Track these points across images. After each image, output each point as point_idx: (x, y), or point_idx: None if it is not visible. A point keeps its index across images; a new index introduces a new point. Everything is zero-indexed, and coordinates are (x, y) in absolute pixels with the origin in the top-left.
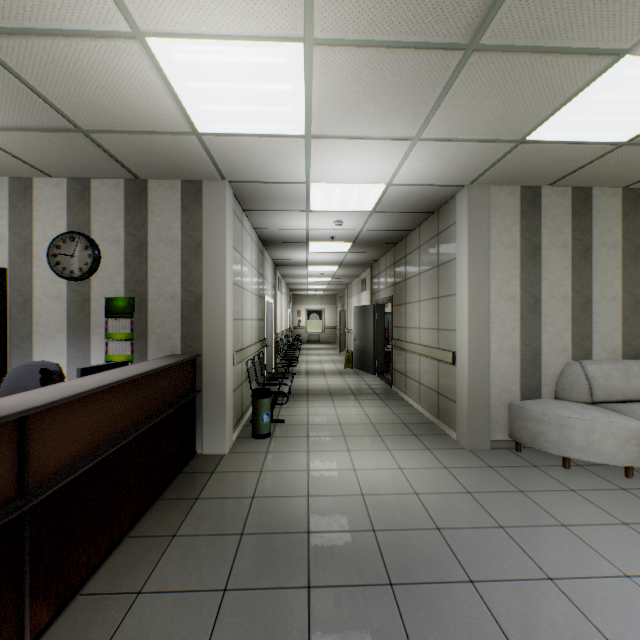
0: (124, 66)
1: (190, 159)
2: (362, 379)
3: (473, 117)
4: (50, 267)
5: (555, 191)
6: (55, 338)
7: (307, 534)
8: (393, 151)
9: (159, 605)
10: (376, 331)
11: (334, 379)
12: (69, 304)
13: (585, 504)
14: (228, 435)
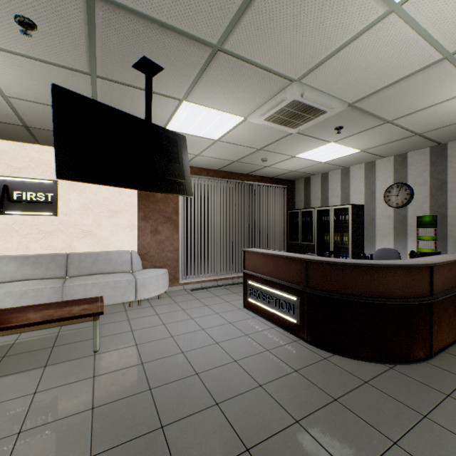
0: None
1: None
2: None
3: None
4: (384, 202)
5: None
6: (386, 237)
7: None
8: None
9: None
10: None
11: None
12: (394, 220)
13: None
14: None
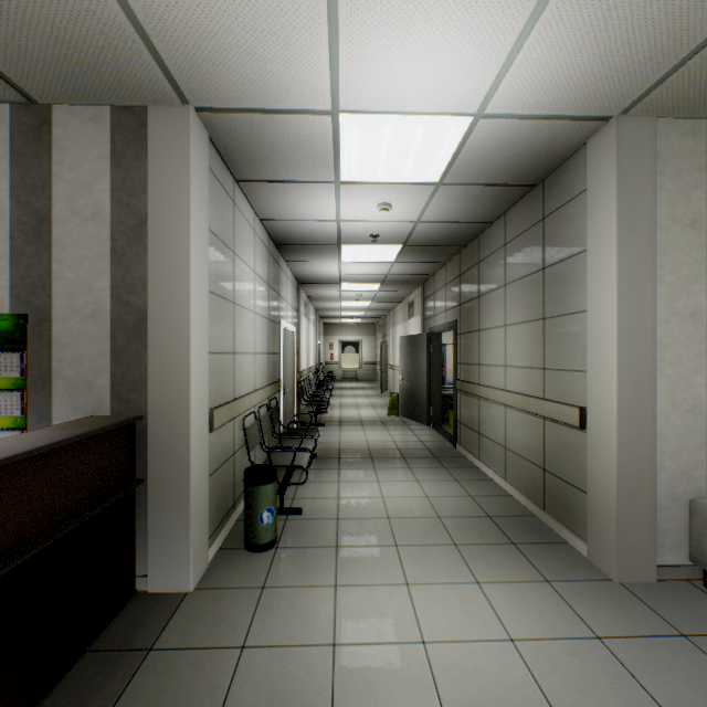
0: None
1: (103, 39)
2: (413, 432)
3: None
4: None
5: None
6: None
7: None
8: (507, 7)
9: None
10: (430, 368)
11: (375, 432)
12: None
13: None
14: (195, 557)
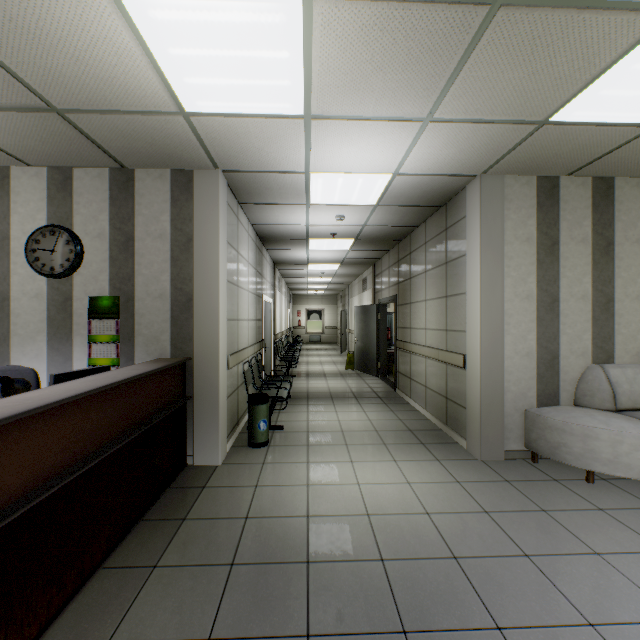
0: (94, 27)
1: (178, 144)
2: (364, 381)
3: (493, 93)
4: (28, 263)
5: (574, 181)
6: (34, 340)
7: (306, 565)
8: (401, 135)
9: None
10: (378, 332)
11: (335, 381)
12: (49, 303)
13: (617, 527)
14: (221, 445)
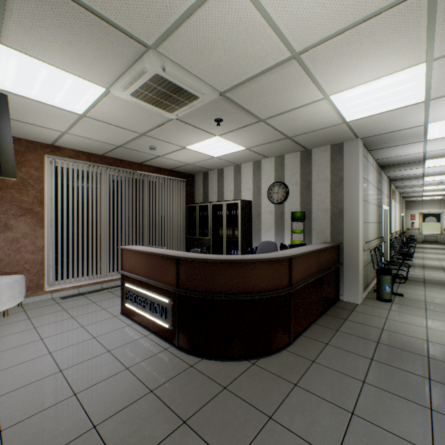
0: (316, 109)
1: (338, 134)
2: None
3: None
4: (268, 199)
5: None
6: (269, 231)
7: (426, 357)
8: None
9: (337, 351)
10: None
11: None
12: (275, 215)
13: None
14: (360, 293)
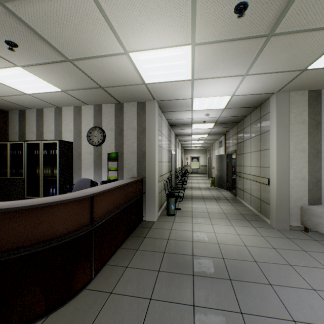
0: (120, 64)
1: (141, 93)
2: (220, 192)
3: (275, 62)
4: (88, 141)
5: None
6: (89, 169)
7: (192, 256)
8: (234, 81)
9: (134, 272)
10: (227, 168)
11: (205, 191)
12: (94, 155)
13: None
14: (156, 213)
